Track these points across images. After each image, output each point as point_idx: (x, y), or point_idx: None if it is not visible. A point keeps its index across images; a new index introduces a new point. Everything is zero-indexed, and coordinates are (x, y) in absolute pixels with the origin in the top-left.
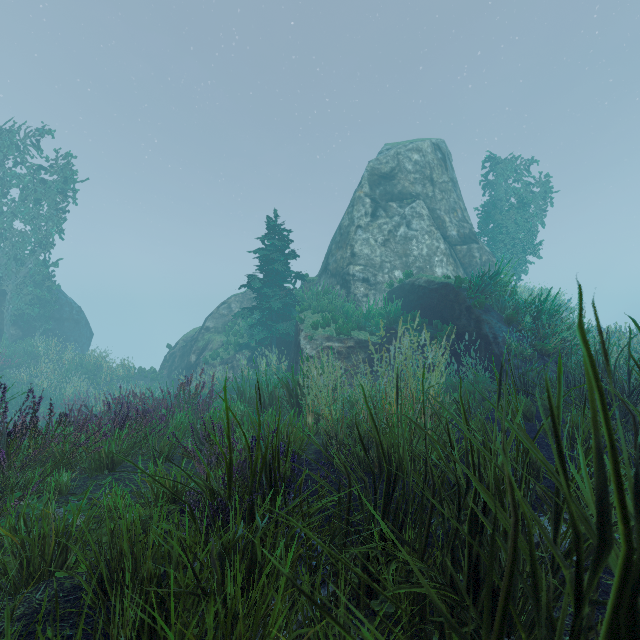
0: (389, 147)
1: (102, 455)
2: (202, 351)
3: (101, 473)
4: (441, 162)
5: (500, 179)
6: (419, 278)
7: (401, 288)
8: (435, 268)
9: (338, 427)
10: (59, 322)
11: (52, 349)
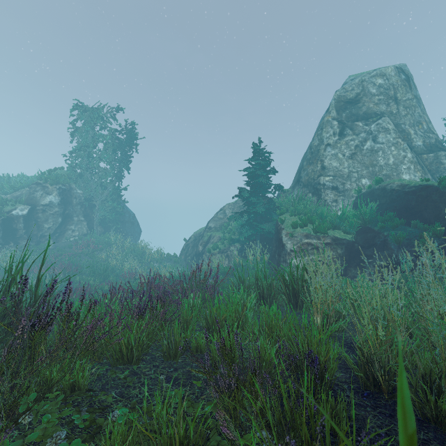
0: (353, 78)
1: (122, 345)
2: (206, 243)
3: (122, 361)
4: (405, 82)
5: None
6: (390, 183)
7: (370, 193)
8: (402, 175)
9: (382, 349)
10: (123, 223)
11: (119, 240)
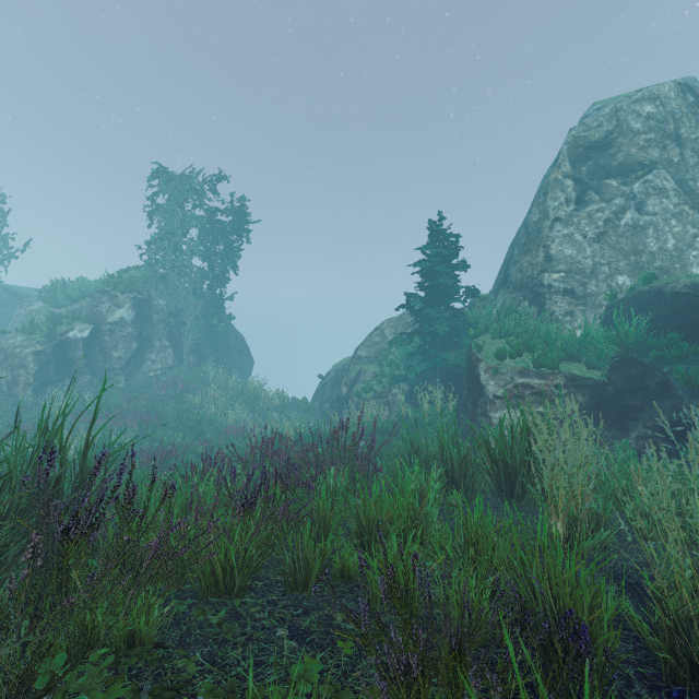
0: (599, 106)
1: (216, 562)
2: (354, 383)
3: (216, 590)
4: (694, 108)
5: None
6: (671, 282)
7: (633, 300)
8: (691, 268)
9: None
10: (226, 351)
11: (220, 376)
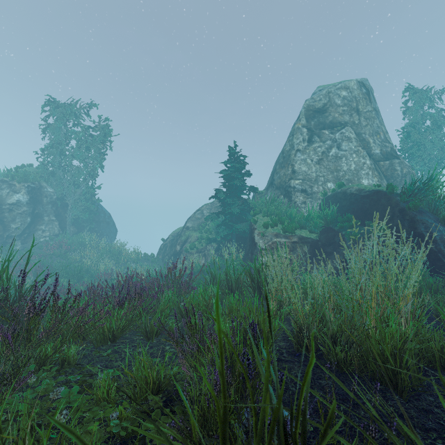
0: (321, 88)
1: (105, 329)
2: (184, 243)
3: (105, 344)
4: (365, 96)
5: (416, 106)
6: (350, 187)
7: (334, 196)
8: (362, 180)
9: (309, 320)
10: (98, 223)
11: (93, 240)
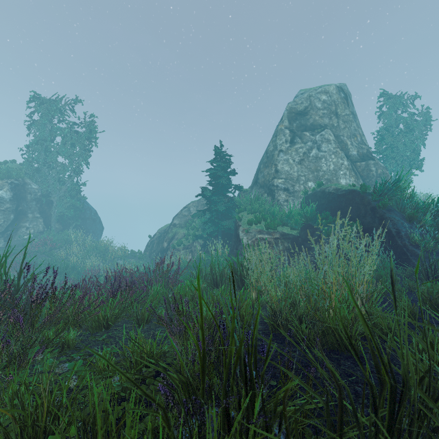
0: (303, 92)
1: (100, 317)
2: (171, 240)
3: (99, 330)
4: (344, 100)
5: (390, 111)
6: (329, 187)
7: (314, 195)
8: (340, 179)
9: (282, 305)
10: (83, 220)
11: (79, 237)
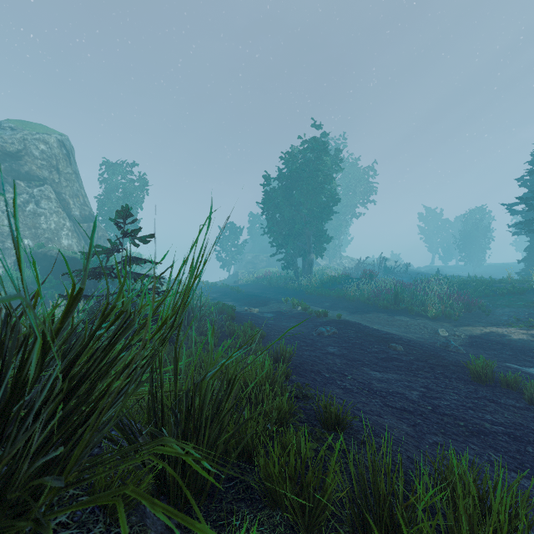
0: (13, 126)
1: None
2: None
3: None
4: (66, 157)
5: (112, 175)
6: (51, 250)
7: (33, 255)
8: (62, 240)
9: None
10: None
11: None
